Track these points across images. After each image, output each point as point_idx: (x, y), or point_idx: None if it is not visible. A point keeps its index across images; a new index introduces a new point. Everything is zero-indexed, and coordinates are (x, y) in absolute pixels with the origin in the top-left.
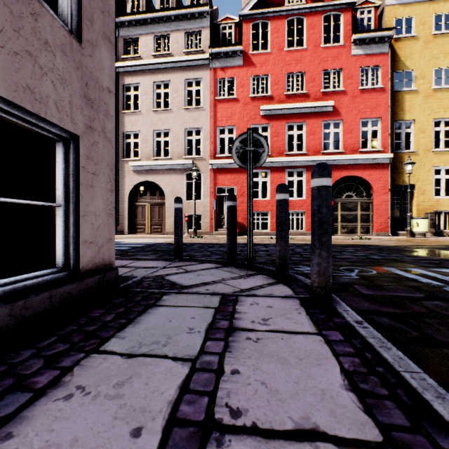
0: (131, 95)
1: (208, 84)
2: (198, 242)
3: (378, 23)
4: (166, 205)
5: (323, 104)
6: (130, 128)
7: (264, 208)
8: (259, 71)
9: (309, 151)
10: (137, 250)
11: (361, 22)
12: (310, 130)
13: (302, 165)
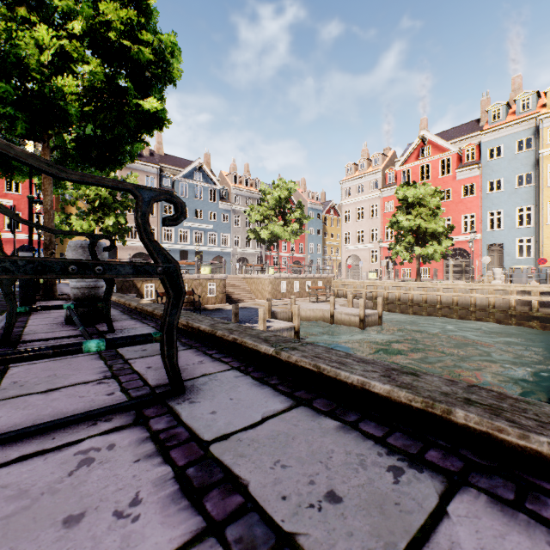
0: None
1: None
2: None
3: None
4: None
5: (4, 201)
6: None
7: None
8: None
9: None
10: None
11: None
12: None
13: None
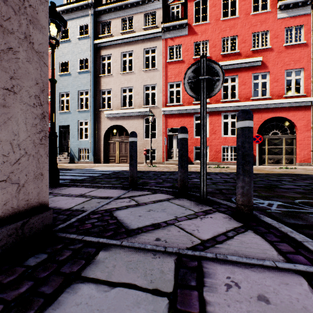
0: (105, 63)
1: (160, 51)
2: (153, 170)
3: None
4: None
5: (252, 60)
6: (104, 87)
7: None
8: (200, 38)
9: (241, 98)
10: (104, 177)
11: None
12: (242, 82)
13: (235, 109)
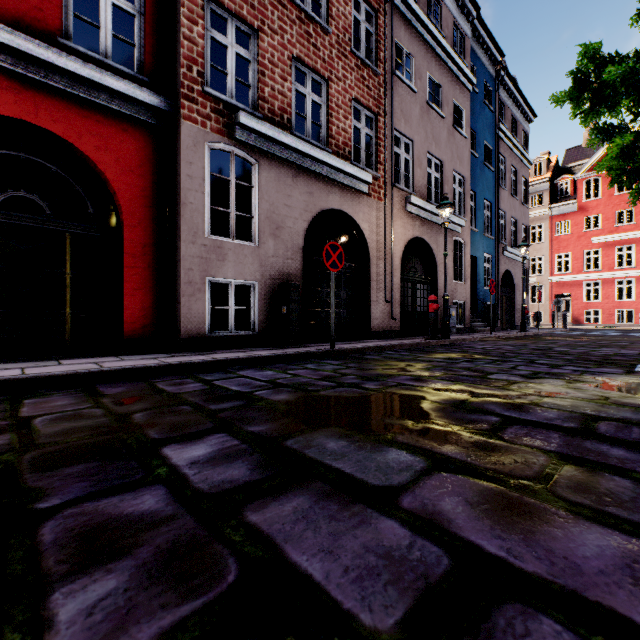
0: None
1: (547, 227)
2: None
3: None
4: None
5: None
6: None
7: (595, 307)
8: (591, 213)
9: (638, 265)
10: None
11: None
12: (638, 250)
13: (630, 276)
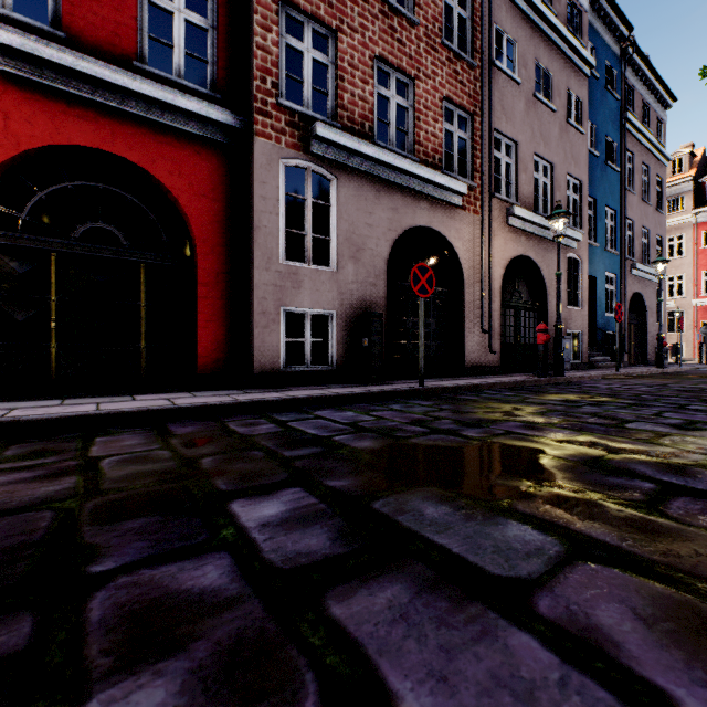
0: None
1: (690, 237)
2: None
3: None
4: None
5: None
6: None
7: None
8: None
9: None
10: None
11: None
12: None
13: None
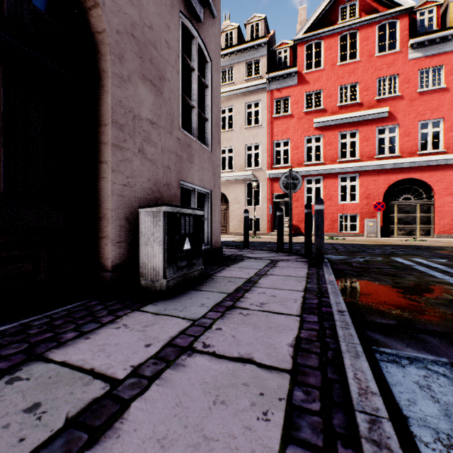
0: None
1: (265, 105)
2: (257, 241)
3: (442, 19)
4: (230, 210)
5: (376, 112)
6: None
7: None
8: (313, 88)
9: (363, 157)
10: None
11: (421, 23)
12: (363, 137)
13: (355, 170)
